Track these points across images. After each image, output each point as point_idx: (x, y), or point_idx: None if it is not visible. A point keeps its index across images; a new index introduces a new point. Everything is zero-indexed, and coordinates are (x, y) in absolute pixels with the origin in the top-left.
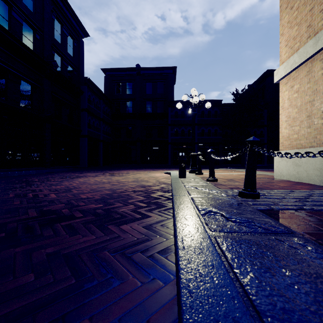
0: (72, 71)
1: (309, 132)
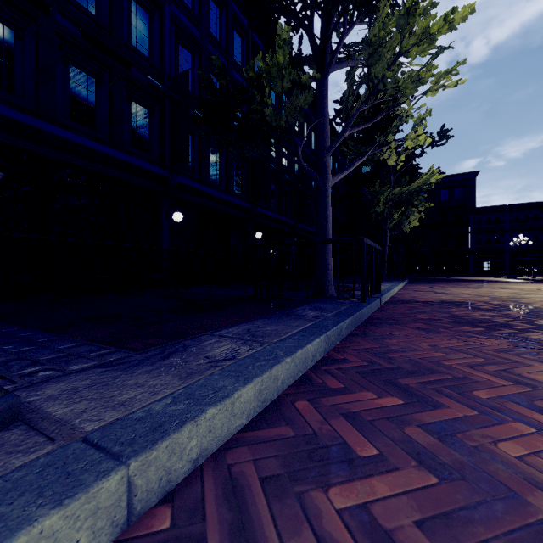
0: None
1: None
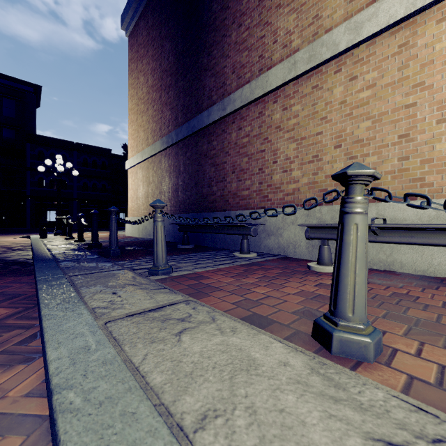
0: None
1: (137, 207)
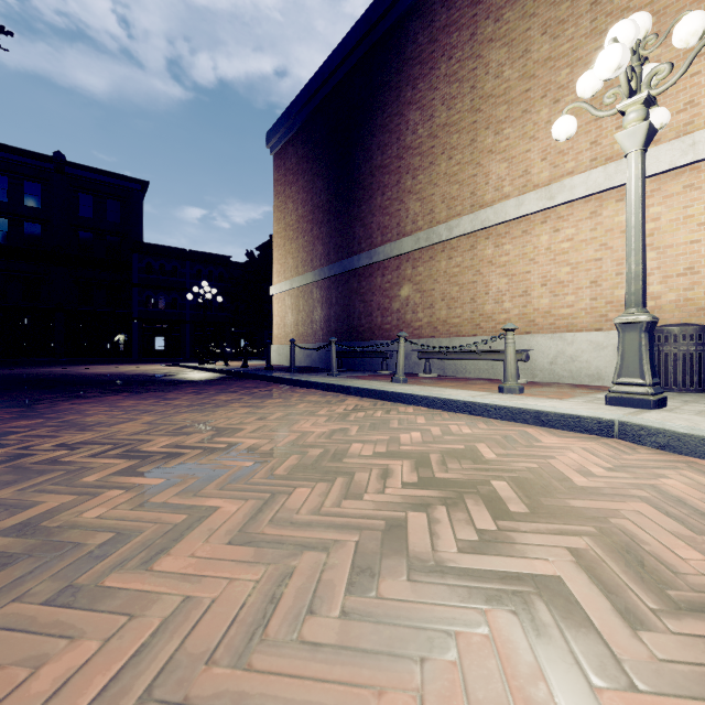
0: None
1: (284, 335)
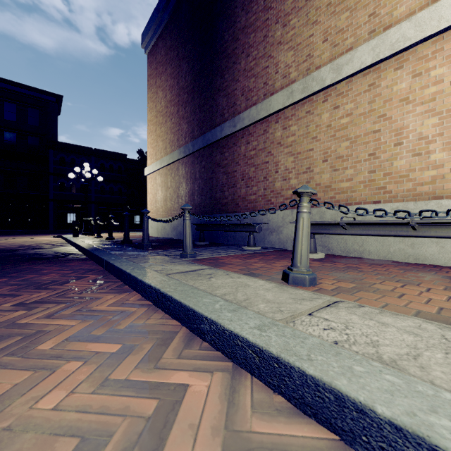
0: None
1: (156, 210)
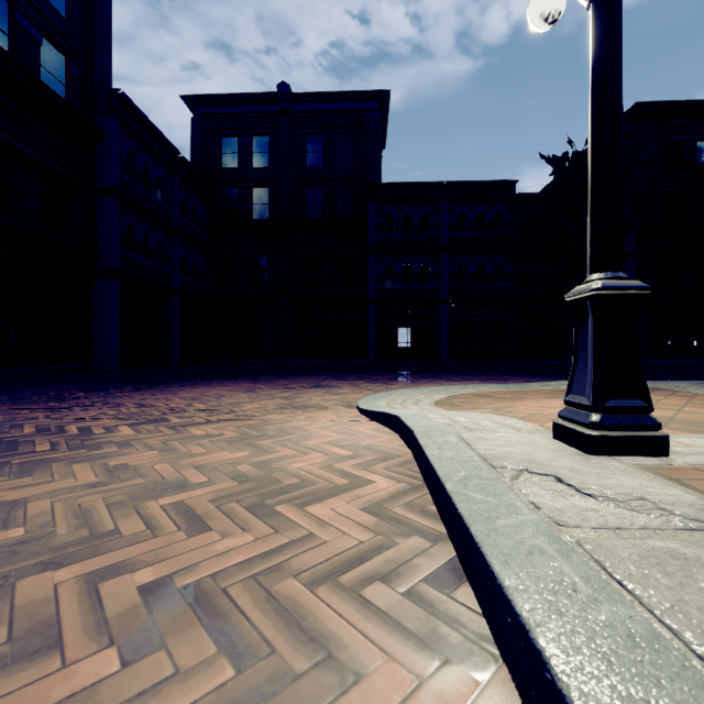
0: (65, 66)
1: None
